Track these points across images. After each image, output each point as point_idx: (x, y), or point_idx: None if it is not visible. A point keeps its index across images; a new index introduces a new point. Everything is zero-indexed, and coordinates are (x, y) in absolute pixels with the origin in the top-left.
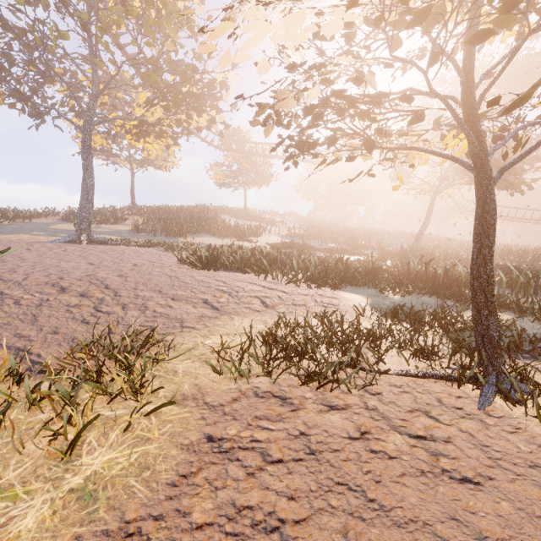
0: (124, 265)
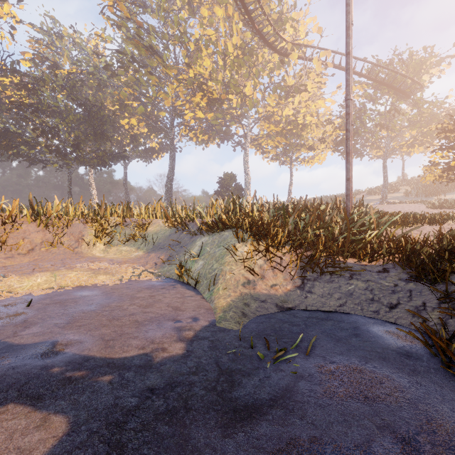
0: (405, 209)
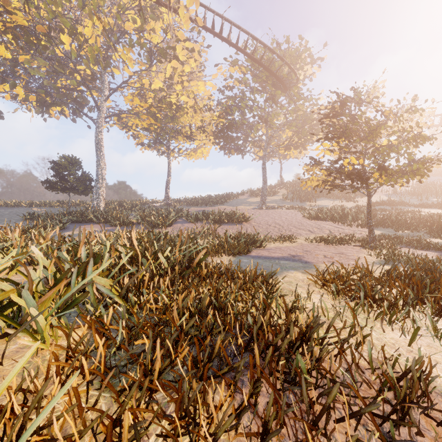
0: (282, 218)
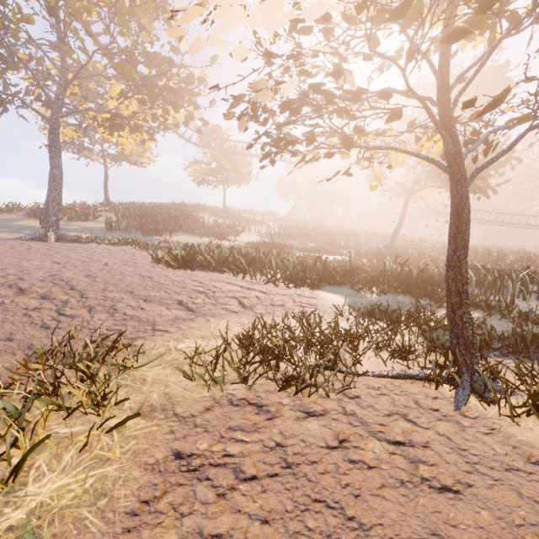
0: (94, 264)
